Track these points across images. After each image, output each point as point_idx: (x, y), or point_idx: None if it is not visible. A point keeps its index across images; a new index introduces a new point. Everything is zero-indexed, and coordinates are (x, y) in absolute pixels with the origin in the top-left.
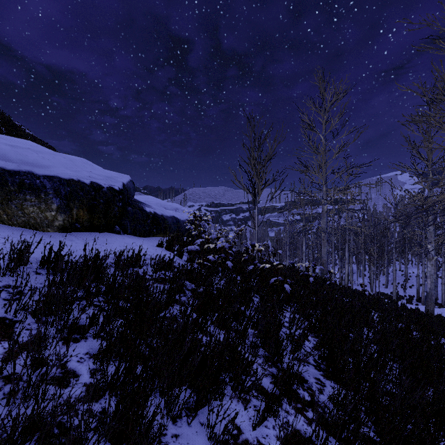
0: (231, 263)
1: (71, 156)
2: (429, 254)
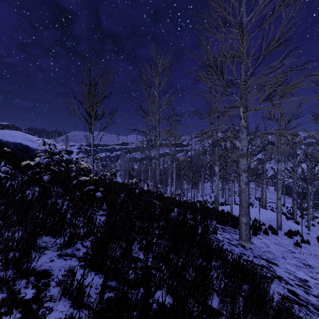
0: (47, 177)
1: None
2: (216, 172)
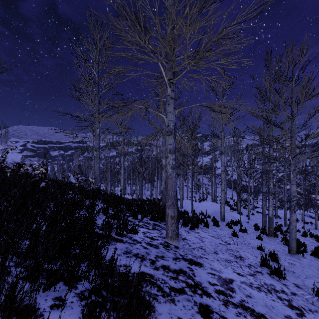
0: None
1: None
2: (163, 165)
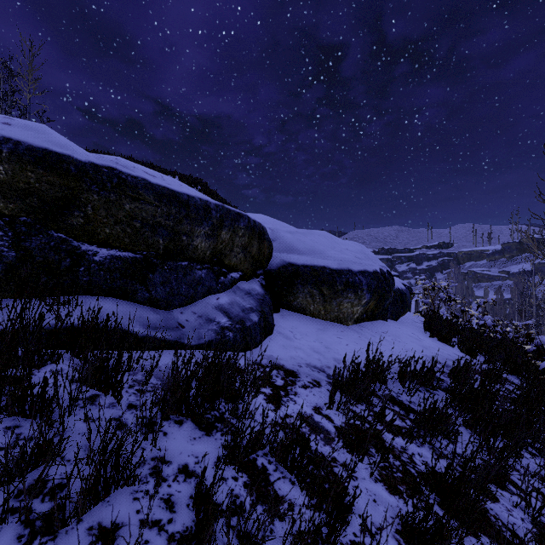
0: None
1: (319, 232)
2: None
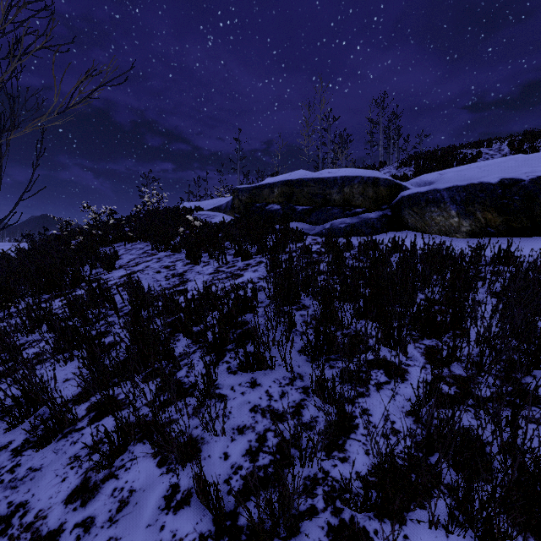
0: None
1: (530, 155)
2: None
